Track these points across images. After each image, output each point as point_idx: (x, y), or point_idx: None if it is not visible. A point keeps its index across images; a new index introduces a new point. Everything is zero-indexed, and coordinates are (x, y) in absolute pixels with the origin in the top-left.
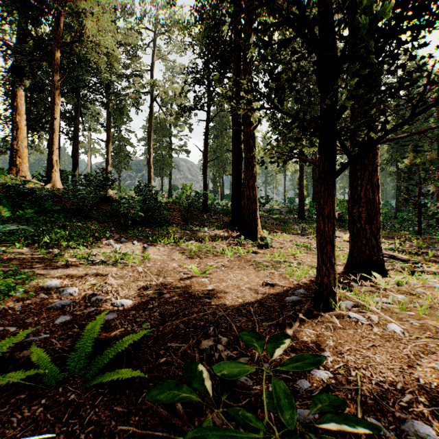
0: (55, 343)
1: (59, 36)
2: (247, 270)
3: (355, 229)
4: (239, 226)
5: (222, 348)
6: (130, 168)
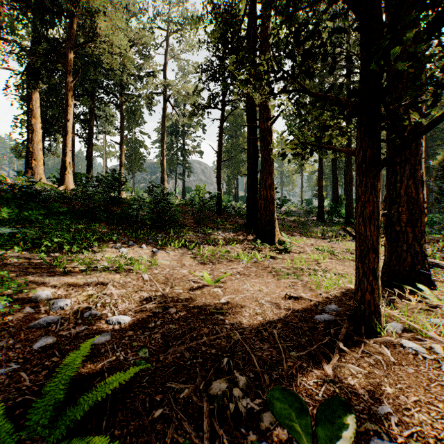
0: (24, 380)
1: (72, 37)
2: (265, 278)
3: (393, 232)
4: (255, 229)
5: (239, 394)
6: (144, 170)
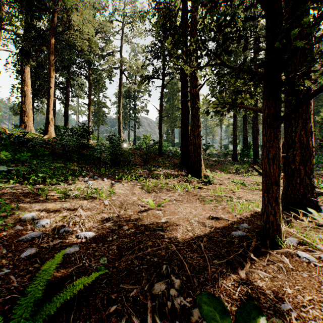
0: (13, 281)
1: (53, 27)
2: (194, 203)
3: (290, 170)
4: (187, 167)
5: (175, 294)
6: (106, 124)
